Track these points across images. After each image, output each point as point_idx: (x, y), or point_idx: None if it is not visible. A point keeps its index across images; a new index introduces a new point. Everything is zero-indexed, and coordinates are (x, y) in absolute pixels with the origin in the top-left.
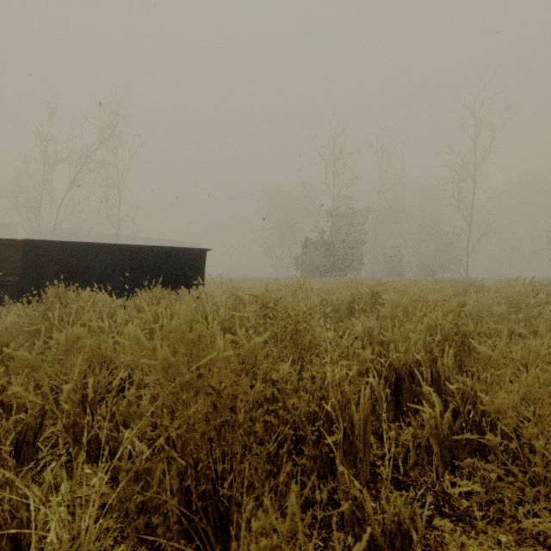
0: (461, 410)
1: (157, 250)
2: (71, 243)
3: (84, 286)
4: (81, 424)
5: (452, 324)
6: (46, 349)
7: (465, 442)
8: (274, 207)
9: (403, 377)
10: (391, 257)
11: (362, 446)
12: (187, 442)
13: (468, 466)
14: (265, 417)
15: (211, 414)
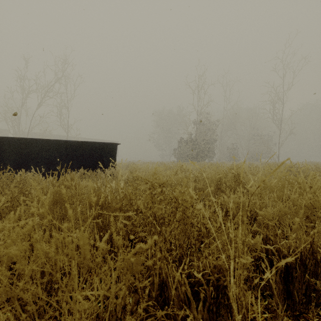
0: None
1: (84, 143)
2: (25, 139)
3: (35, 167)
4: None
5: None
6: None
7: None
8: (161, 119)
9: (294, 265)
10: (231, 149)
11: None
12: None
13: None
14: None
15: None
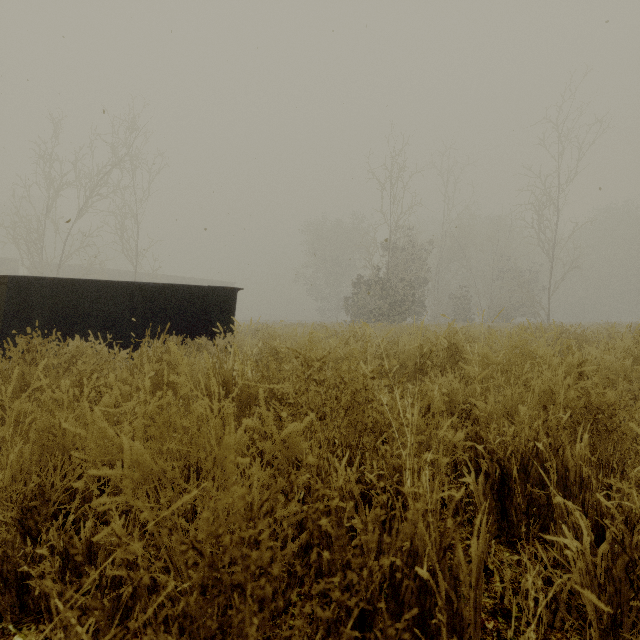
0: (625, 542)
1: (175, 289)
2: (68, 280)
3: (85, 333)
4: (14, 558)
5: (579, 392)
6: (4, 424)
7: (633, 595)
8: (319, 239)
9: (511, 472)
10: (458, 299)
11: (472, 616)
12: (177, 600)
13: (639, 634)
14: (305, 609)
15: (194, 608)
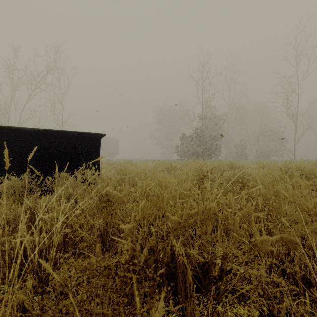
0: None
1: (49, 133)
2: None
3: None
4: None
5: None
6: None
7: None
8: (162, 116)
9: None
10: (239, 146)
11: None
12: None
13: None
14: None
15: None
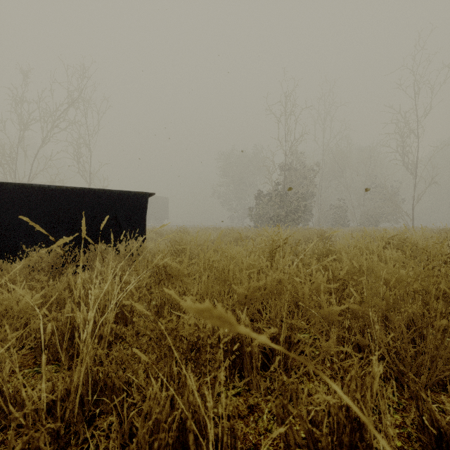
0: None
1: (81, 192)
2: None
3: None
4: None
5: None
6: None
7: None
8: (230, 165)
9: None
10: (336, 209)
11: None
12: None
13: None
14: None
15: None
